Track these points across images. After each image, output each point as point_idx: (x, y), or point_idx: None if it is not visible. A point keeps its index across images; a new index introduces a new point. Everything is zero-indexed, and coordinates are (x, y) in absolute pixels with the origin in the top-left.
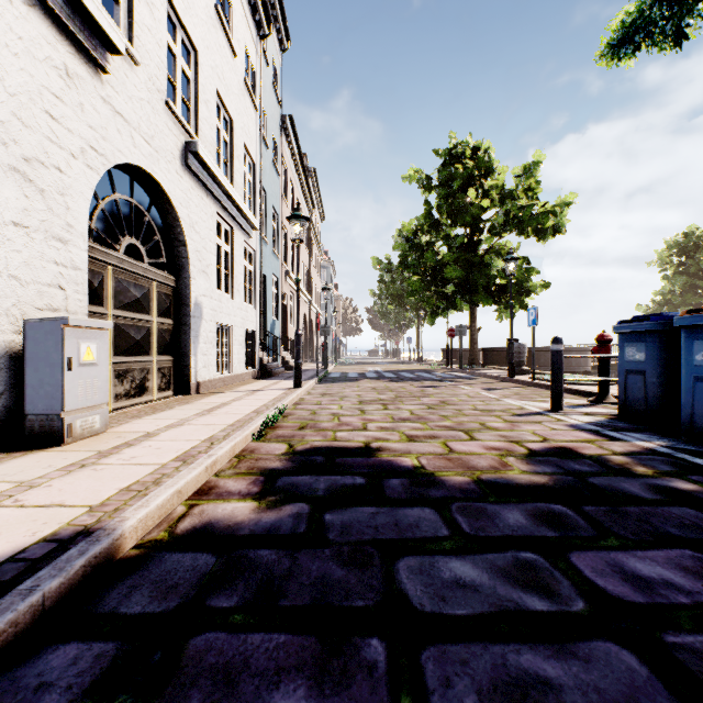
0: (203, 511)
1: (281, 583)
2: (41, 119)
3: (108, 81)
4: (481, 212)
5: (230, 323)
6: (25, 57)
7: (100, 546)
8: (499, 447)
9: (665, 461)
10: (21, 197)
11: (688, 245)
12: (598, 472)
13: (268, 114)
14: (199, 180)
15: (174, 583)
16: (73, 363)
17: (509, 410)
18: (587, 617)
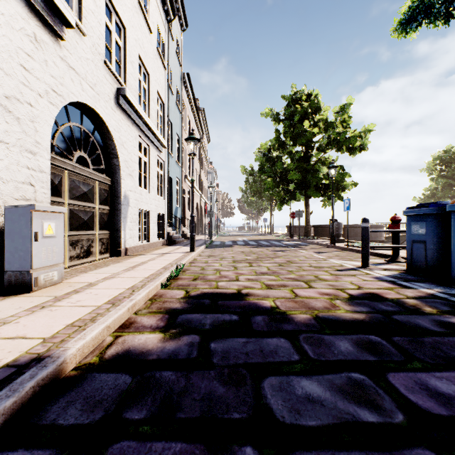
0: (125, 340)
1: (179, 399)
2: (17, 70)
3: (64, 46)
4: (313, 136)
5: (147, 209)
6: (6, 27)
7: (46, 371)
8: (329, 293)
9: (443, 303)
10: (3, 122)
11: (446, 158)
12: (398, 311)
13: (173, 72)
14: (127, 114)
15: (100, 399)
16: (38, 235)
17: (333, 267)
18: (407, 428)
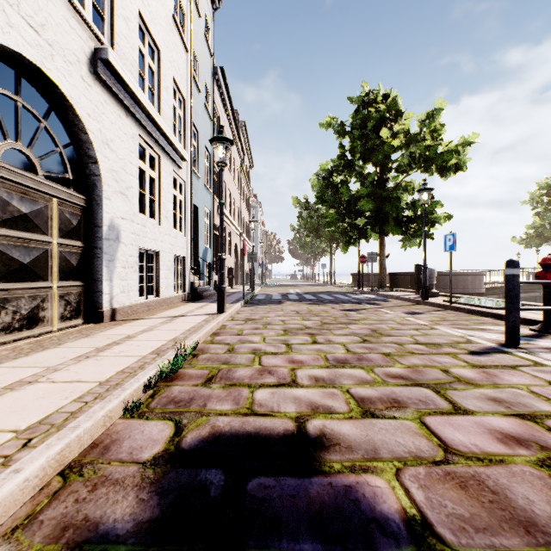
0: None
1: None
2: None
3: None
4: (392, 150)
5: (156, 248)
6: None
7: None
8: (517, 435)
9: None
10: None
11: None
12: None
13: (200, 62)
14: (115, 96)
15: None
16: None
17: (457, 344)
18: None
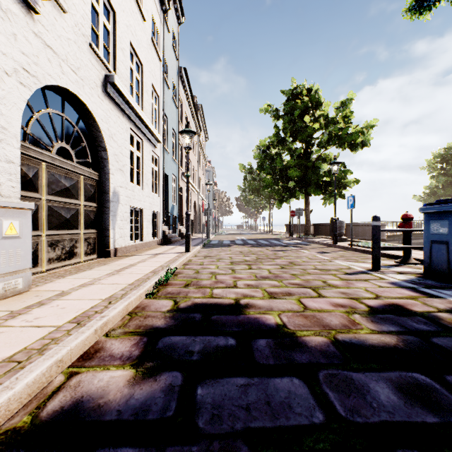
0: (79, 382)
1: None
2: None
3: (39, 21)
4: (313, 132)
5: (140, 206)
6: None
7: None
8: (343, 304)
9: None
10: None
11: (447, 156)
12: (436, 332)
13: (169, 65)
14: (116, 104)
15: None
16: None
17: (340, 269)
18: None
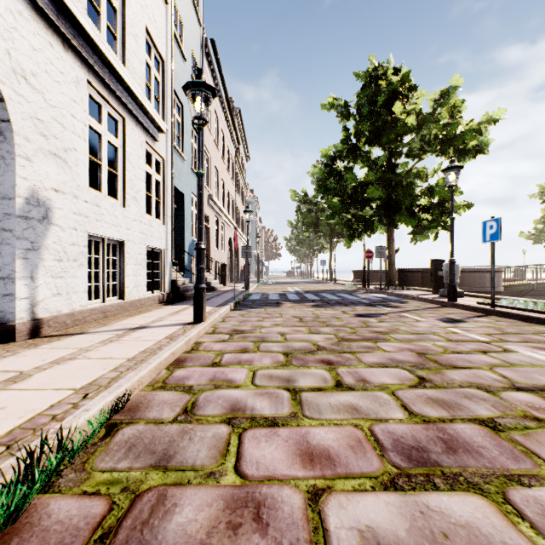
0: None
1: None
2: None
3: None
4: (406, 129)
5: (118, 236)
6: None
7: None
8: None
9: None
10: None
11: None
12: None
13: (186, 26)
14: (41, 12)
15: None
16: None
17: None
18: None
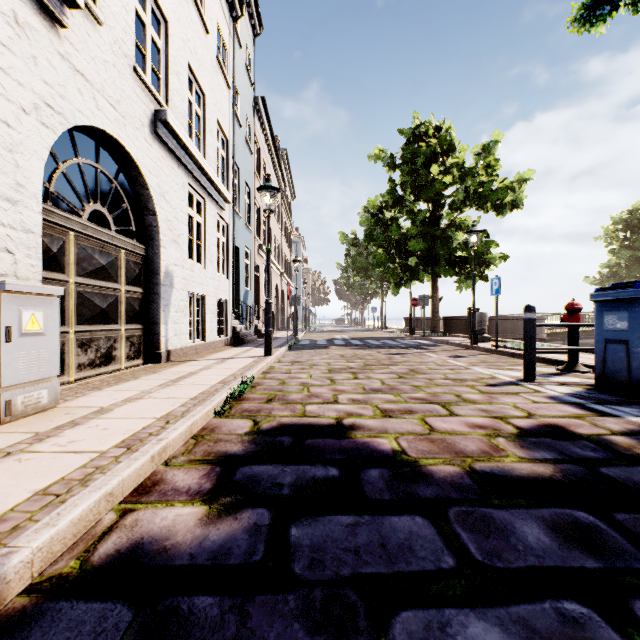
0: (137, 521)
1: None
2: None
3: (66, 37)
4: (444, 188)
5: (202, 292)
6: None
7: None
8: (483, 425)
9: None
10: None
11: (632, 221)
12: (607, 460)
13: (241, 94)
14: (170, 150)
15: None
16: (12, 332)
17: (481, 379)
18: None
